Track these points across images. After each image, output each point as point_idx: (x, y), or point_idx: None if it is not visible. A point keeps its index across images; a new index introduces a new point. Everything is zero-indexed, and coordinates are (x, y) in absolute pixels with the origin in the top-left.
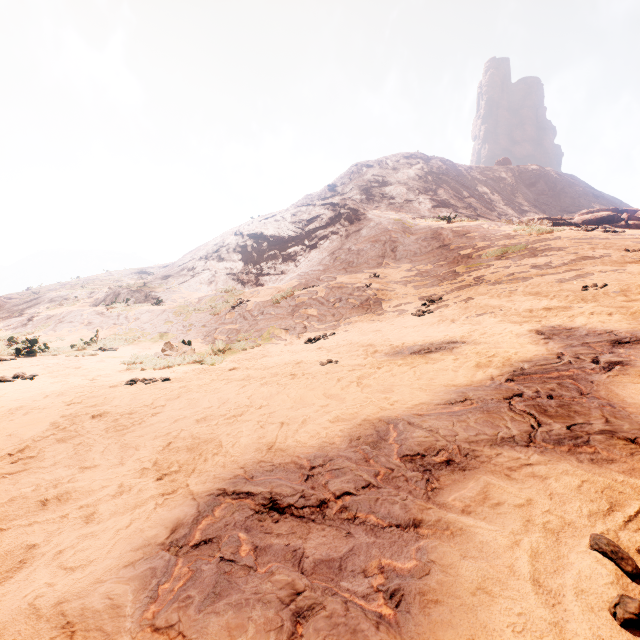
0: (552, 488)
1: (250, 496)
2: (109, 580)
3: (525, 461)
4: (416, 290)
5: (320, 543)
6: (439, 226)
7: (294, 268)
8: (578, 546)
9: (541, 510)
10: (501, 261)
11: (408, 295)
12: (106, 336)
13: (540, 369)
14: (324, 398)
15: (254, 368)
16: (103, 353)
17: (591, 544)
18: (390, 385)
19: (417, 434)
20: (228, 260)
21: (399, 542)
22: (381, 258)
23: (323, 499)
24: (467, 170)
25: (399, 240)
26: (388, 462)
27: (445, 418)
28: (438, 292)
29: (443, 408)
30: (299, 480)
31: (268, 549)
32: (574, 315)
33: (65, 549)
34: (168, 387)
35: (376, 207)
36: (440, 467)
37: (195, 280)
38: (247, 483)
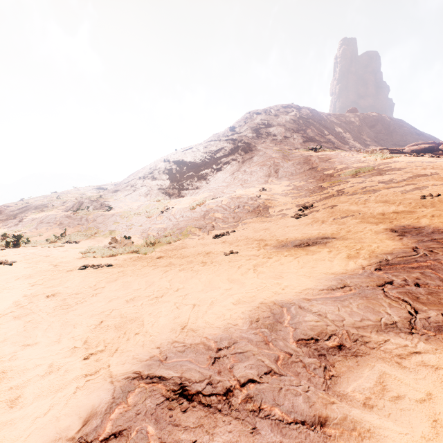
0: None
1: (162, 381)
2: None
3: (413, 349)
4: (293, 199)
5: (226, 441)
6: (309, 154)
7: (205, 185)
8: None
9: None
10: (355, 178)
11: (288, 203)
12: (72, 233)
13: (402, 260)
14: (228, 282)
15: (175, 257)
16: (68, 245)
17: None
18: (280, 272)
19: (308, 318)
20: (159, 179)
21: None
22: (267, 177)
23: (229, 387)
24: (327, 116)
25: (280, 164)
26: (286, 347)
27: (330, 303)
28: (310, 201)
29: (326, 293)
30: (207, 363)
31: None
32: (419, 217)
33: None
34: (110, 271)
35: (263, 142)
36: (333, 352)
37: (136, 193)
38: (160, 366)
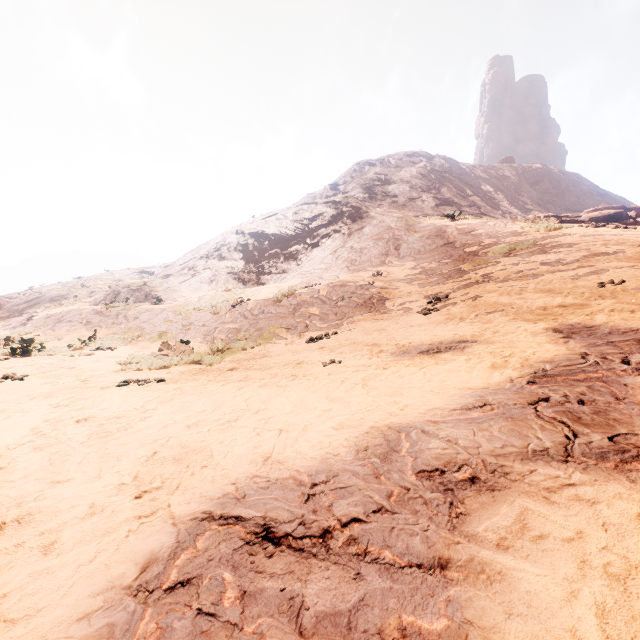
0: (604, 516)
1: (240, 522)
2: None
3: (566, 480)
4: (421, 288)
5: (323, 588)
6: (443, 224)
7: (296, 267)
8: None
9: (596, 546)
10: (509, 258)
11: (413, 293)
12: (104, 335)
13: (564, 370)
14: (327, 402)
15: (253, 368)
16: (100, 353)
17: None
18: (398, 387)
19: (433, 445)
20: (229, 259)
21: (422, 589)
22: (384, 256)
23: (327, 527)
24: (470, 168)
25: (403, 238)
26: (402, 480)
27: (464, 426)
28: (444, 290)
29: (460, 414)
30: (298, 501)
31: (259, 596)
32: (593, 312)
33: (11, 592)
34: (162, 389)
35: (379, 205)
36: (463, 486)
37: (196, 279)
38: (237, 505)
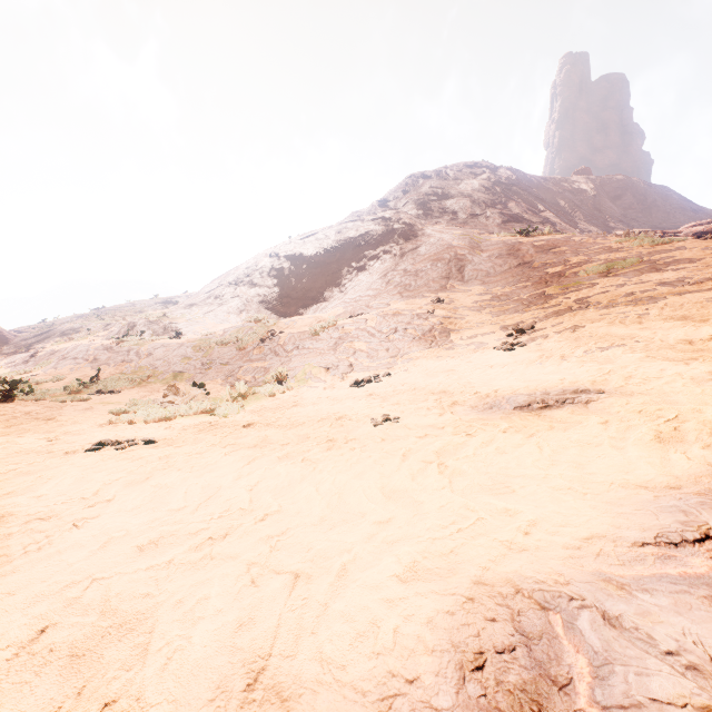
0: None
1: None
2: None
3: None
4: (495, 317)
5: None
6: (516, 241)
7: (338, 294)
8: None
9: None
10: (609, 278)
11: (485, 324)
12: (111, 375)
13: None
14: (382, 500)
15: (277, 425)
16: (99, 397)
17: None
18: (501, 474)
19: (663, 686)
20: (261, 286)
21: None
22: (445, 280)
23: None
24: (540, 181)
25: (467, 258)
26: None
27: (704, 610)
28: (526, 319)
29: (660, 558)
30: None
31: None
32: None
33: None
34: (144, 457)
35: (435, 223)
36: None
37: (222, 309)
38: None
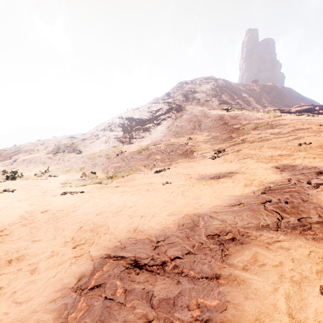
0: (293, 255)
1: (123, 258)
2: (40, 311)
3: (276, 239)
4: (211, 146)
5: (162, 288)
6: (222, 113)
7: (149, 135)
8: (313, 292)
9: (288, 268)
10: (255, 131)
11: (207, 148)
12: (53, 169)
13: (279, 187)
14: (164, 202)
15: (128, 186)
16: (51, 178)
17: (321, 291)
18: (199, 195)
19: (215, 223)
20: (115, 131)
21: (208, 288)
22: (193, 130)
23: (164, 261)
24: (236, 85)
25: (202, 120)
26: (200, 239)
27: (230, 214)
28: (222, 147)
29: (228, 208)
30: (150, 249)
31: (132, 291)
32: (295, 158)
33: (17, 290)
34: (83, 196)
35: (190, 104)
36: (228, 242)
37: (98, 141)
38: (122, 251)
